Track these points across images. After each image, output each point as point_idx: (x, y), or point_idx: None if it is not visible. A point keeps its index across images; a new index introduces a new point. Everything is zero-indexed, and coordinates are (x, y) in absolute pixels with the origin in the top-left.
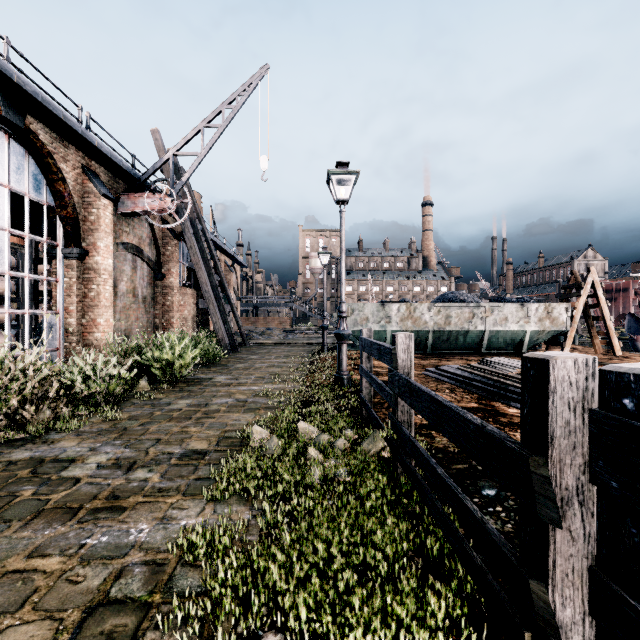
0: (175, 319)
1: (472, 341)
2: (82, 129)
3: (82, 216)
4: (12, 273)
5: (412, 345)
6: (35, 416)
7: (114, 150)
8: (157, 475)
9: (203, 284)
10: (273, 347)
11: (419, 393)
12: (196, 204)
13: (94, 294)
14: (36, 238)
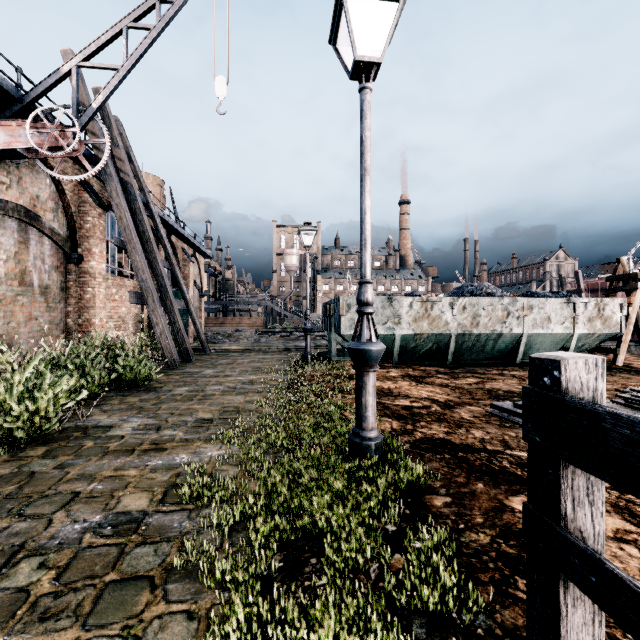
0: (98, 319)
1: (503, 348)
2: None
3: None
4: None
5: None
6: None
7: None
8: None
9: (138, 270)
10: (240, 354)
11: None
12: (137, 168)
13: None
14: None
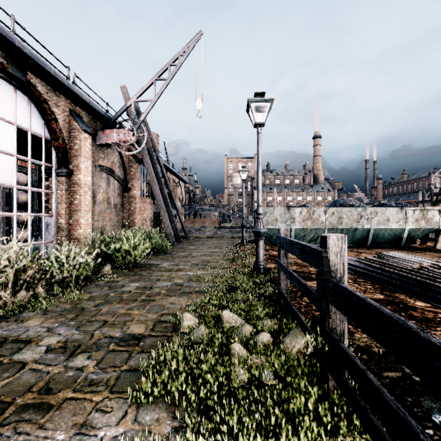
0: (137, 220)
1: (359, 237)
2: (68, 82)
3: (69, 146)
4: (18, 187)
5: (345, 248)
6: (9, 299)
7: (93, 99)
8: (93, 363)
9: (156, 195)
10: (206, 240)
11: (378, 316)
12: (152, 139)
13: (77, 202)
14: (36, 162)
